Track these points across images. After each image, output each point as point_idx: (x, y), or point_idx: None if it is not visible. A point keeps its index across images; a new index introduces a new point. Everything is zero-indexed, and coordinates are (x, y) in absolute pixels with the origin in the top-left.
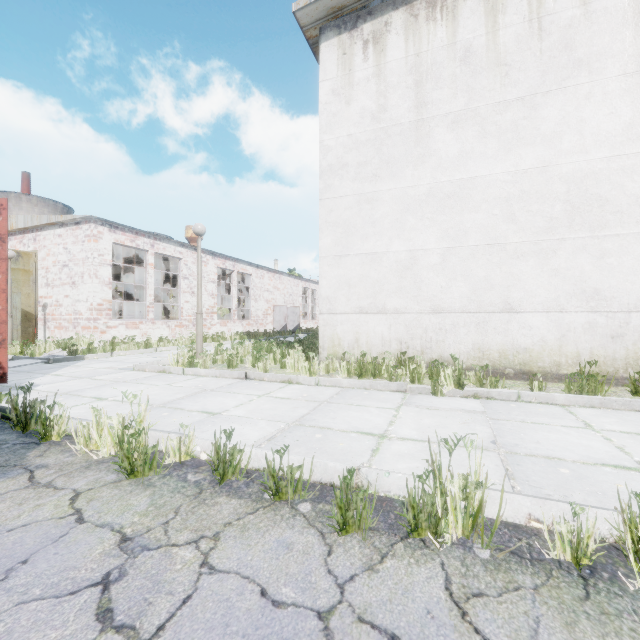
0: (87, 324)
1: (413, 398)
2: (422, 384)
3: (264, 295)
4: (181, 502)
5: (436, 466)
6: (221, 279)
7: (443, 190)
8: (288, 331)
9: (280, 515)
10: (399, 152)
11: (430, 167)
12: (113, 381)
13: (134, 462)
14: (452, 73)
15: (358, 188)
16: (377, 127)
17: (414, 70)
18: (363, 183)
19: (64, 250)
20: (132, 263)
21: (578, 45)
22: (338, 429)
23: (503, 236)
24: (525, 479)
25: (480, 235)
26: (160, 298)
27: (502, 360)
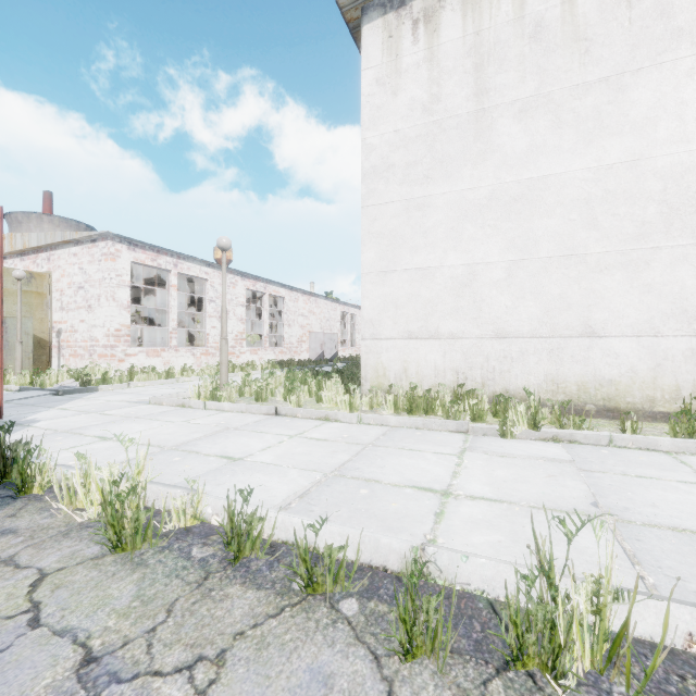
0: (104, 352)
1: (478, 441)
2: (485, 423)
3: (298, 320)
4: (178, 594)
5: (544, 556)
6: (251, 303)
7: (508, 192)
8: (325, 360)
9: (314, 620)
10: (455, 149)
11: (493, 165)
12: (124, 417)
13: (121, 531)
14: (519, 53)
15: (406, 192)
16: (429, 120)
17: (473, 51)
18: (412, 186)
19: (79, 270)
20: (155, 285)
21: (677, 11)
22: (388, 482)
23: (582, 245)
24: (655, 564)
25: (554, 245)
26: (185, 323)
27: (581, 394)
